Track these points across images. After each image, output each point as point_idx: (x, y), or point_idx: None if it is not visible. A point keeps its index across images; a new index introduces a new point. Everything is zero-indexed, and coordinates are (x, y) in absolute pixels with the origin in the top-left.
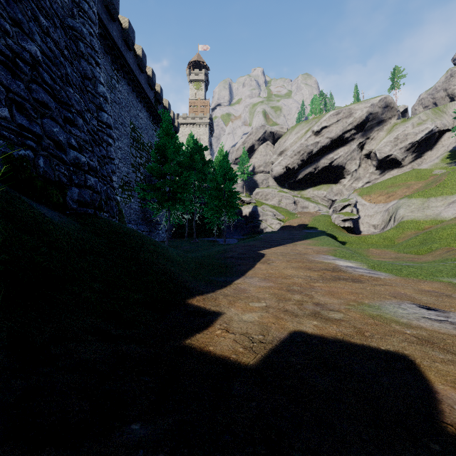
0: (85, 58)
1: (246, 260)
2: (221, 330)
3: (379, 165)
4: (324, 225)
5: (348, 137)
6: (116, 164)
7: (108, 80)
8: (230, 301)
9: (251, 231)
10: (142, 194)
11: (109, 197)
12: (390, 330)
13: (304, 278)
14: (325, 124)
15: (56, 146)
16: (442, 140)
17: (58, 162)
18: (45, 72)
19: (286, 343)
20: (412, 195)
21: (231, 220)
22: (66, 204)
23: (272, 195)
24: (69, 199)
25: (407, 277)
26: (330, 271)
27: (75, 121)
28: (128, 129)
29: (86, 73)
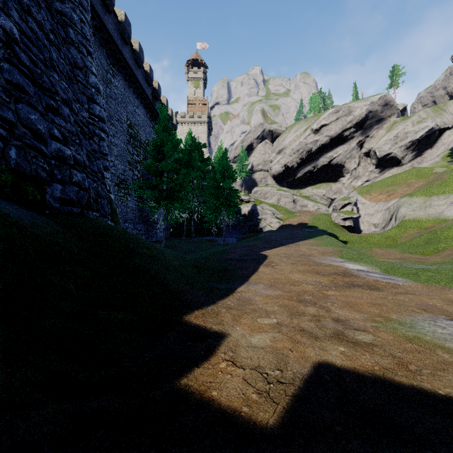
0: (75, 46)
1: (248, 262)
2: (226, 363)
3: (378, 164)
4: (324, 224)
5: (348, 136)
6: (112, 161)
7: (103, 74)
8: (234, 316)
9: (250, 230)
10: (138, 192)
11: (100, 194)
12: (439, 362)
13: (314, 284)
14: (324, 122)
15: (34, 136)
16: (442, 138)
17: (35, 154)
18: (23, 52)
19: (311, 384)
20: (414, 194)
21: (230, 219)
22: (45, 202)
23: (271, 194)
24: (49, 196)
25: (428, 283)
26: (341, 275)
27: (60, 110)
28: (125, 125)
29: (76, 62)
